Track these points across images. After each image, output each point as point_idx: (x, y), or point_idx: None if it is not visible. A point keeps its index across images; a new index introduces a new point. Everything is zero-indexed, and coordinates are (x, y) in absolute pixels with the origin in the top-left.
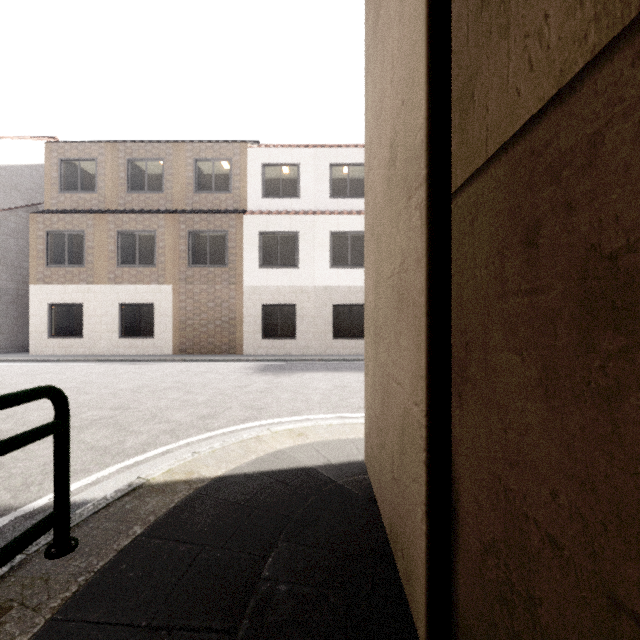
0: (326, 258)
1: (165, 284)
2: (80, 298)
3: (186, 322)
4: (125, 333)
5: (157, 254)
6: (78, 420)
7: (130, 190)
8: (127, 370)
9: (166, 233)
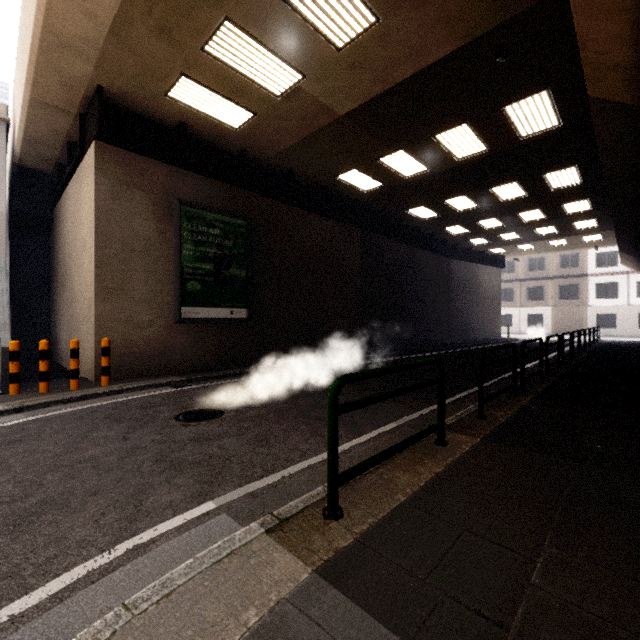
0: (634, 293)
1: (548, 307)
2: (511, 313)
3: (557, 321)
4: (529, 325)
5: (544, 295)
6: None
7: (529, 270)
8: None
9: (548, 287)
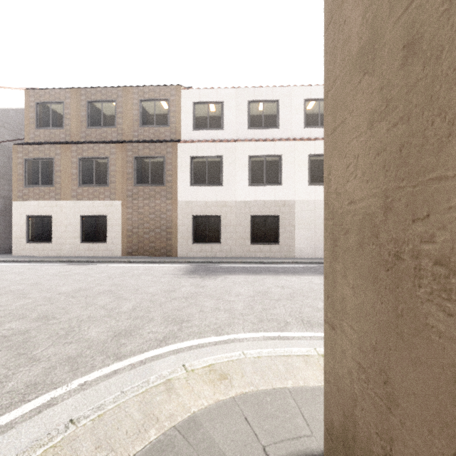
0: (245, 177)
1: (116, 200)
2: (50, 211)
3: (132, 230)
4: (85, 239)
5: (109, 176)
6: None
7: (90, 126)
8: (78, 271)
9: (116, 159)
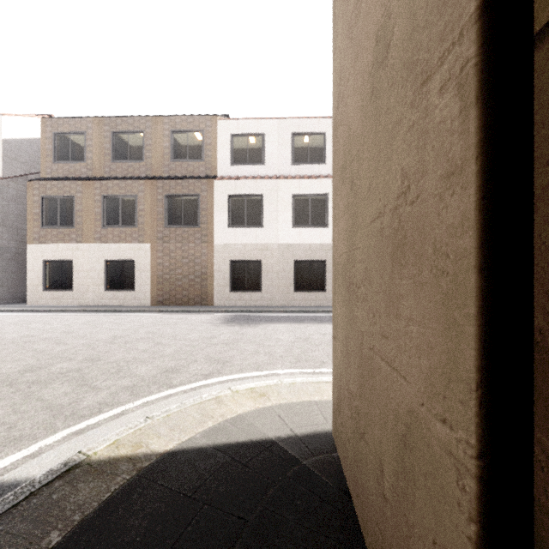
0: (288, 218)
1: (144, 242)
2: (70, 255)
3: (163, 276)
4: (110, 286)
5: (137, 216)
6: (45, 373)
7: (114, 159)
8: (108, 320)
9: (145, 197)
